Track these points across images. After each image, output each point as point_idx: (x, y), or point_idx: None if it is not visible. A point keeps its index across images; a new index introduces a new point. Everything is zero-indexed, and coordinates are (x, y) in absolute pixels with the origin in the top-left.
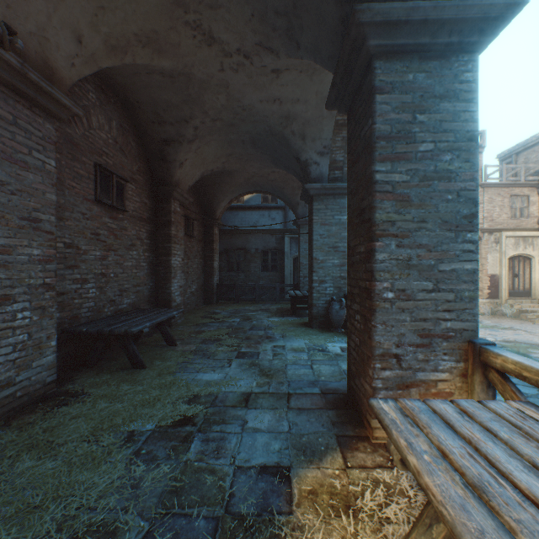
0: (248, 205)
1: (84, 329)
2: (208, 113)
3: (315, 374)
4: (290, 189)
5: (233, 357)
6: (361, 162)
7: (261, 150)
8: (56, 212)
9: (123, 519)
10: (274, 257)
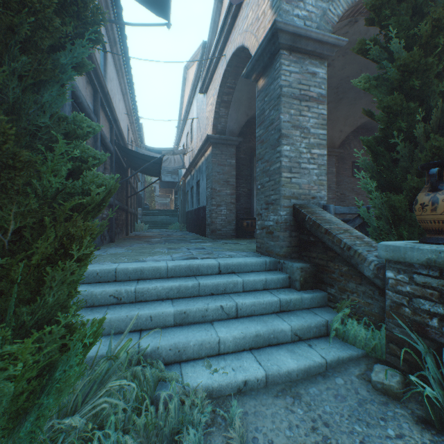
0: None
1: None
2: None
3: None
4: None
5: None
6: None
7: None
8: (335, 184)
9: None
10: None
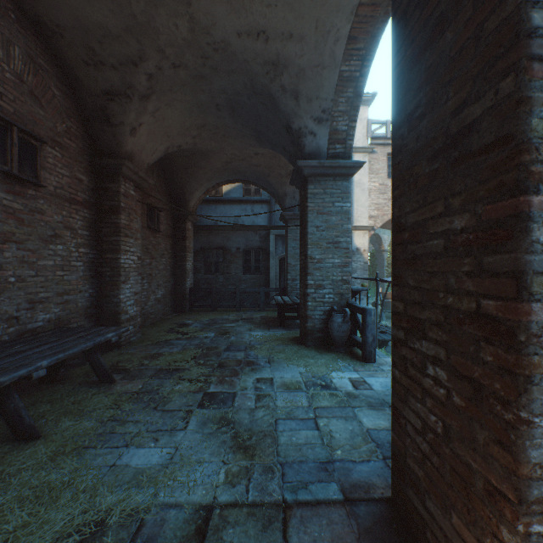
0: (228, 198)
1: None
2: (165, 52)
3: (325, 442)
4: (276, 176)
5: (195, 405)
6: (455, 24)
7: (241, 120)
8: None
9: None
10: (257, 257)
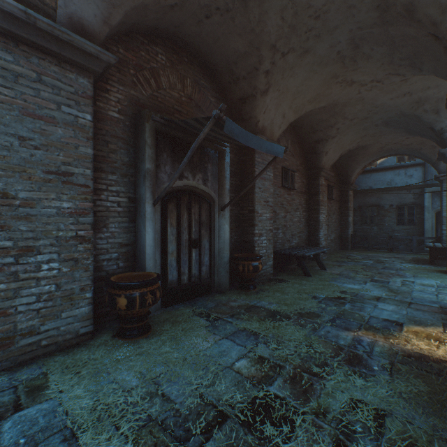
0: (381, 167)
1: (282, 252)
2: (347, 117)
3: (438, 299)
4: (428, 148)
5: (367, 280)
6: None
7: (393, 126)
8: (272, 197)
9: (321, 314)
10: (410, 211)
